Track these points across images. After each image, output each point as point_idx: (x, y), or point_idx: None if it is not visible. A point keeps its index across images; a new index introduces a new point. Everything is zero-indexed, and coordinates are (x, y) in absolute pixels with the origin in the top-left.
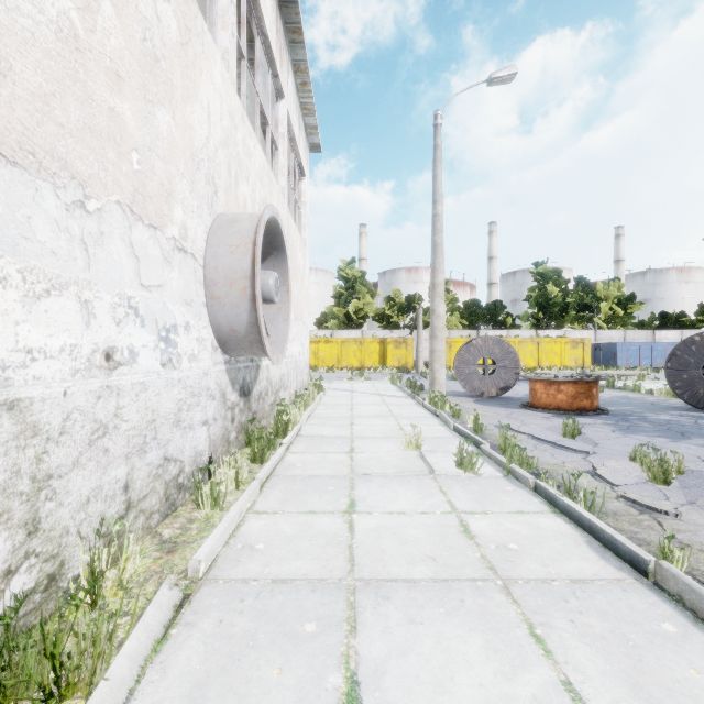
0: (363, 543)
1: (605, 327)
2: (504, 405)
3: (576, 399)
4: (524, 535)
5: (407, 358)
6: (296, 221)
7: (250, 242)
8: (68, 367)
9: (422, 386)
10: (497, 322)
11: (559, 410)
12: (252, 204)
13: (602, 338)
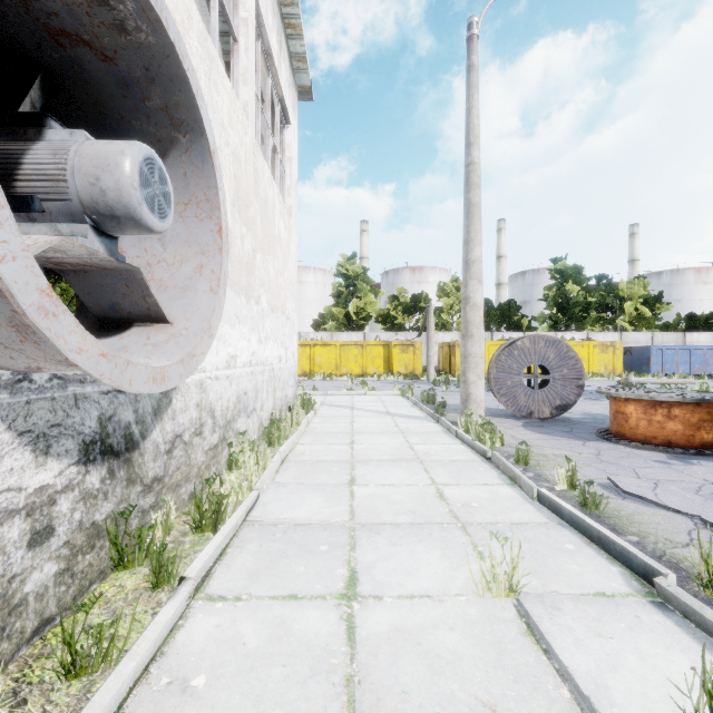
0: None
1: (629, 329)
2: (572, 433)
3: (700, 430)
4: None
5: (415, 363)
6: (276, 179)
7: None
8: None
9: (444, 401)
10: (511, 324)
11: (669, 446)
12: None
13: (628, 341)
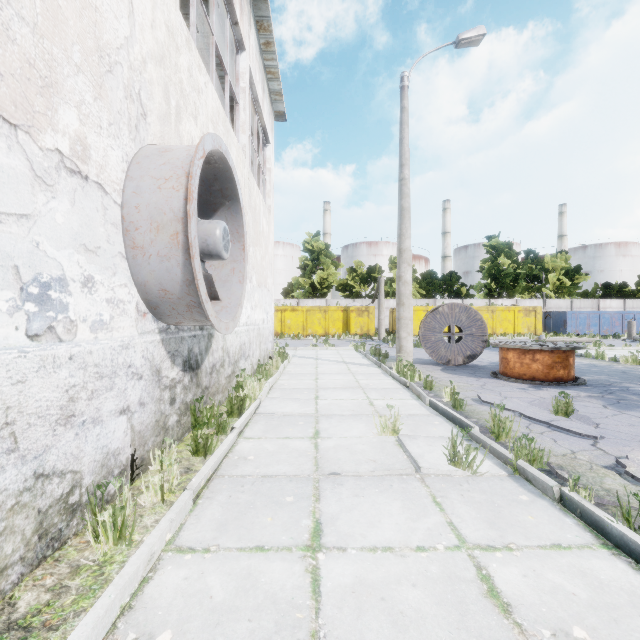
0: (335, 628)
1: (553, 296)
2: (473, 374)
3: (553, 369)
4: (584, 601)
5: (369, 325)
6: (260, 187)
7: (183, 174)
8: None
9: (387, 354)
10: (452, 292)
11: (534, 380)
12: None
13: (550, 306)
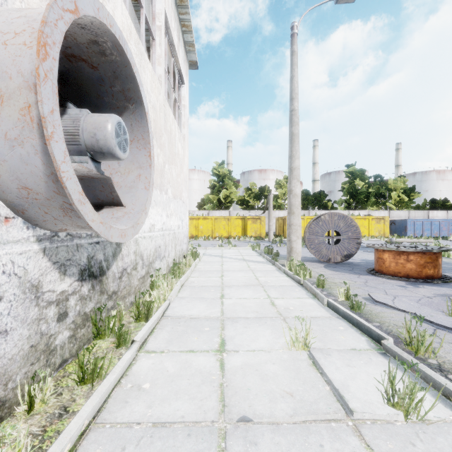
0: None
1: (394, 209)
2: (352, 271)
3: (425, 268)
4: None
5: (261, 230)
6: (176, 118)
7: None
8: None
9: (278, 253)
10: (321, 206)
11: (407, 278)
12: None
13: (393, 216)
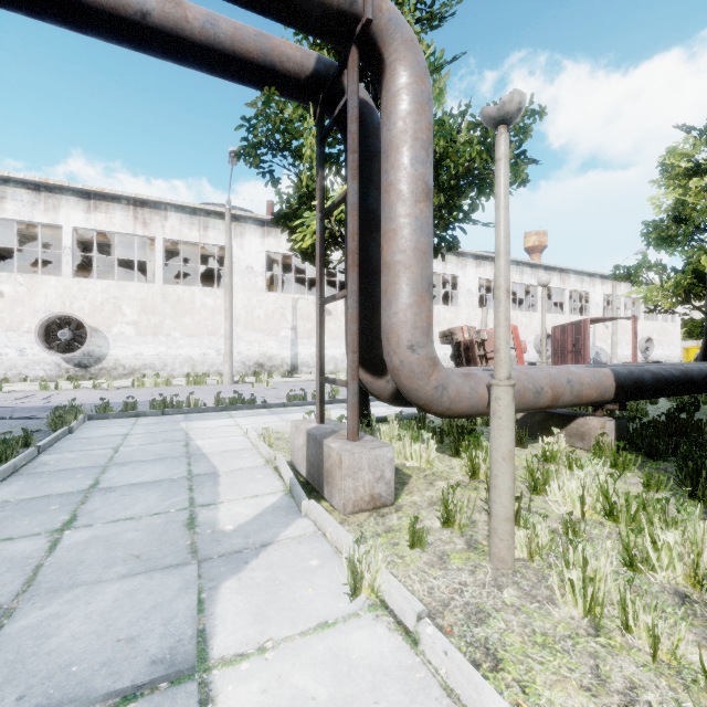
0: None
1: None
2: None
3: None
4: None
5: None
6: (670, 318)
7: (643, 342)
8: (629, 354)
9: None
10: None
11: None
12: (647, 332)
13: None
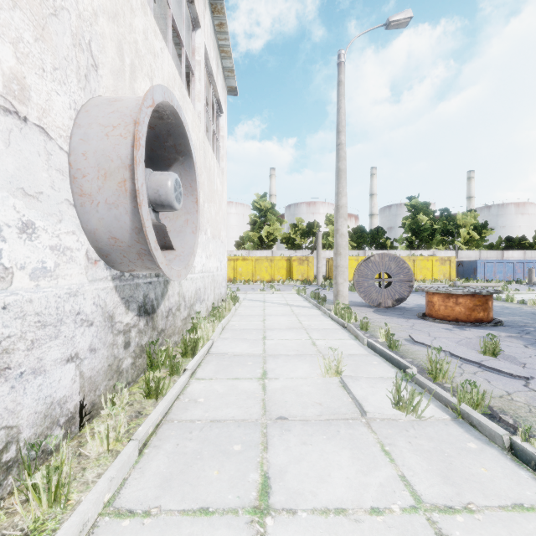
0: None
1: (464, 248)
2: (402, 315)
3: (474, 311)
4: None
5: (309, 272)
6: (214, 151)
7: (131, 122)
8: None
9: (325, 297)
10: (379, 244)
11: (457, 321)
12: None
13: (462, 256)
